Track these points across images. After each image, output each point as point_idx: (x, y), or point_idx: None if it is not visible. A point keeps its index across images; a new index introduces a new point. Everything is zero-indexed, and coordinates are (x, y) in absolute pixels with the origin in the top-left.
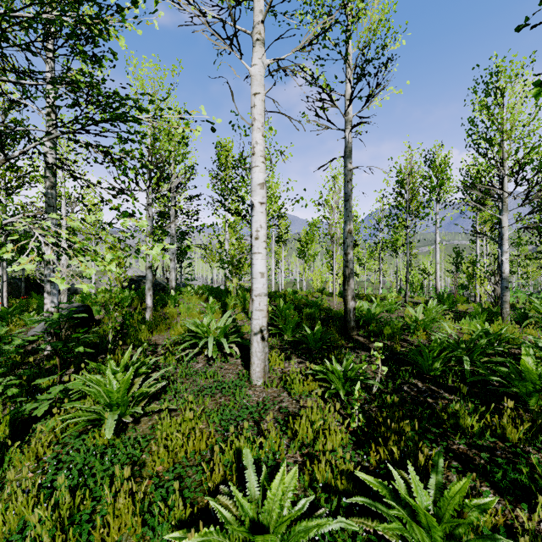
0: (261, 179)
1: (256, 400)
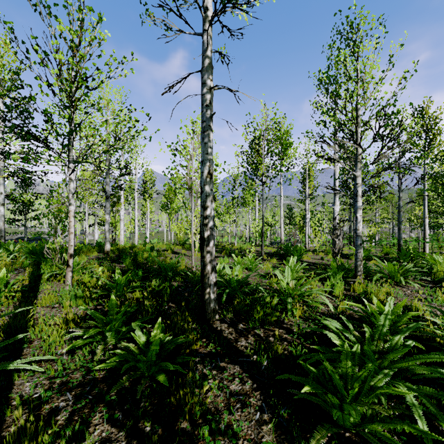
0: None
1: None
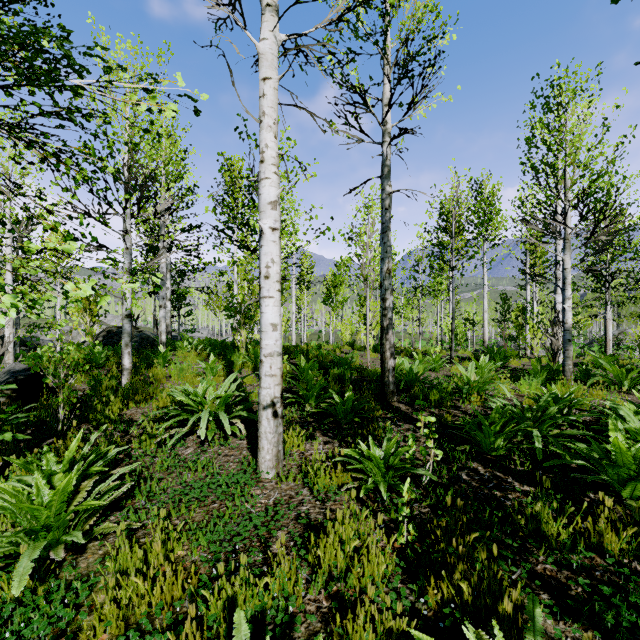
0: (272, 195)
1: (264, 504)
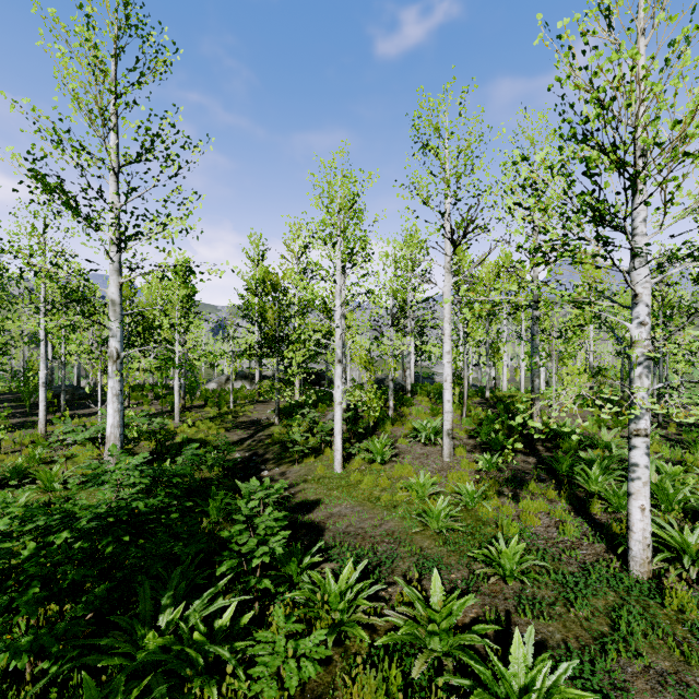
0: (447, 349)
1: (441, 466)
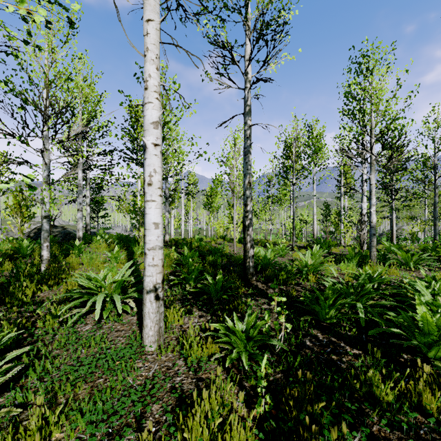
0: (154, 117)
1: (144, 377)
